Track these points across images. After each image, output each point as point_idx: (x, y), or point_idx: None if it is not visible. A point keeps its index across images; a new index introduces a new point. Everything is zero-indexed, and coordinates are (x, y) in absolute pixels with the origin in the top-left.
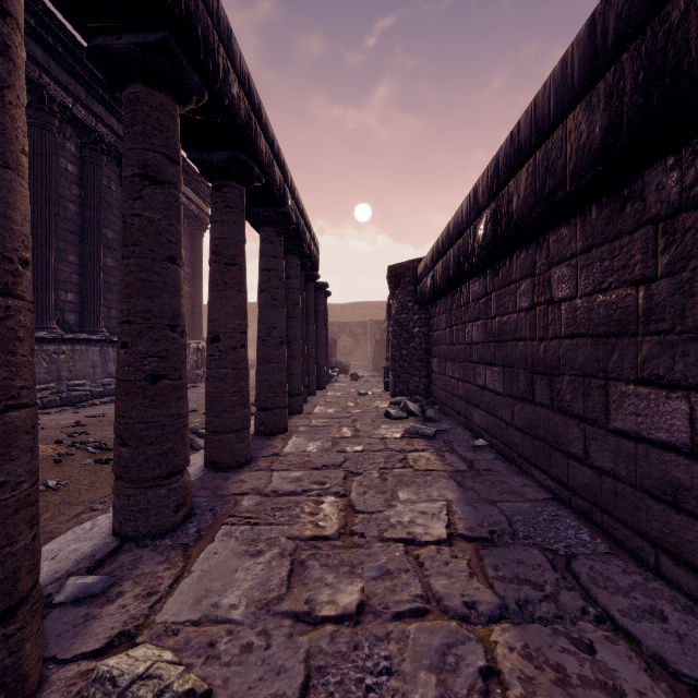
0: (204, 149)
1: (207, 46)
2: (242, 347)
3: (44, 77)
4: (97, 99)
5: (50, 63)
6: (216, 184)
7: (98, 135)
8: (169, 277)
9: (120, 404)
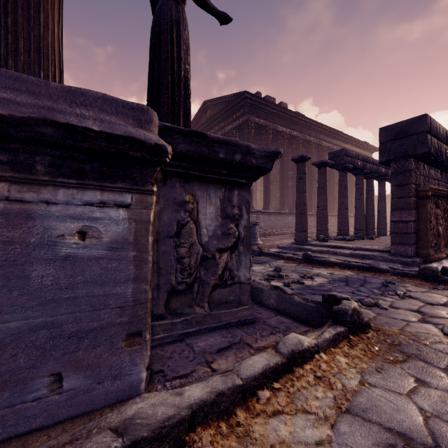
0: (376, 177)
1: (378, 171)
2: (385, 213)
3: (323, 142)
4: (334, 139)
5: (324, 137)
6: (379, 182)
7: (334, 150)
8: (372, 203)
9: (366, 220)
